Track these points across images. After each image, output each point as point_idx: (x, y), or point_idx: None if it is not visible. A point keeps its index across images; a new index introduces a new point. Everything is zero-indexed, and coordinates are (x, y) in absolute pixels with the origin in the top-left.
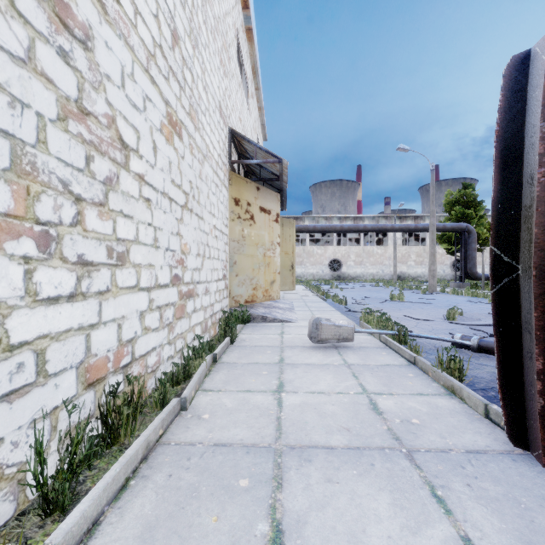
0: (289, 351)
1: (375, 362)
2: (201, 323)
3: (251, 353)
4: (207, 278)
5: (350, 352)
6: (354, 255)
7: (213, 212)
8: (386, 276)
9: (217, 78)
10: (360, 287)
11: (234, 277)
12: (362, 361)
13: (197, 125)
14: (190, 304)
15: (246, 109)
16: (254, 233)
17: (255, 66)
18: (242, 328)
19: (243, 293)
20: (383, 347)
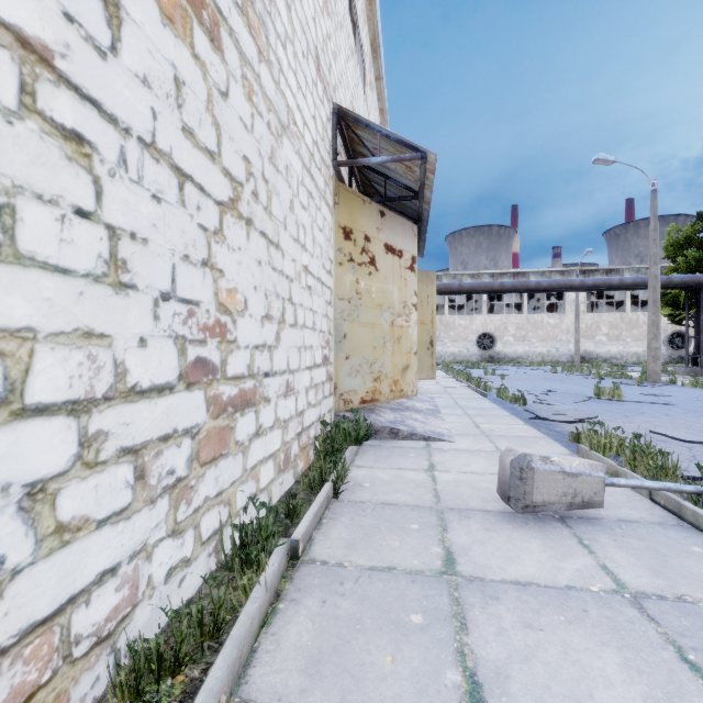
0: (458, 526)
1: (701, 588)
2: (275, 454)
3: (376, 530)
4: (289, 365)
5: (607, 541)
6: (514, 326)
7: (302, 241)
8: (562, 357)
9: (311, 2)
10: (528, 373)
11: (343, 360)
12: (662, 581)
13: (264, 52)
14: (245, 422)
15: (362, 99)
16: (375, 288)
17: (376, 39)
18: (356, 452)
19: (358, 387)
20: (678, 525)
